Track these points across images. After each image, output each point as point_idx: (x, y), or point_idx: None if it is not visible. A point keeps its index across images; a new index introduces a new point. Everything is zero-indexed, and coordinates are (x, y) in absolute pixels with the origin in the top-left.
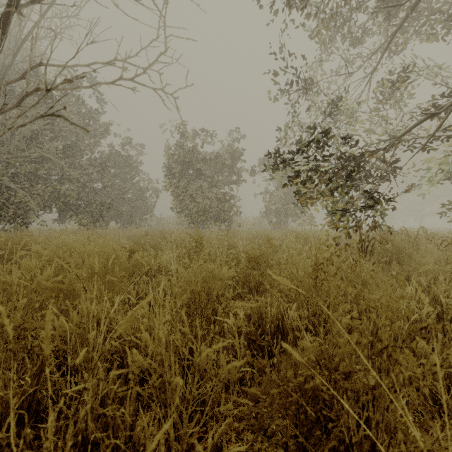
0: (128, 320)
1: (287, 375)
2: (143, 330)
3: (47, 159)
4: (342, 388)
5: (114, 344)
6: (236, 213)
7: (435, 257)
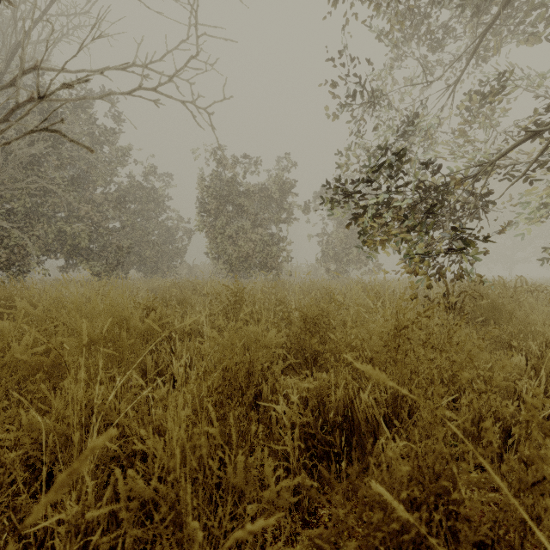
0: (63, 482)
1: (374, 520)
2: (144, 437)
3: (51, 191)
4: (465, 544)
5: (112, 447)
6: (287, 259)
7: (543, 315)
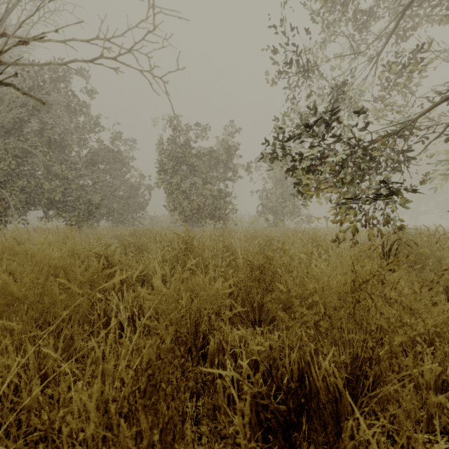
0: None
1: None
2: None
3: (30, 153)
4: None
5: None
6: (232, 211)
7: None
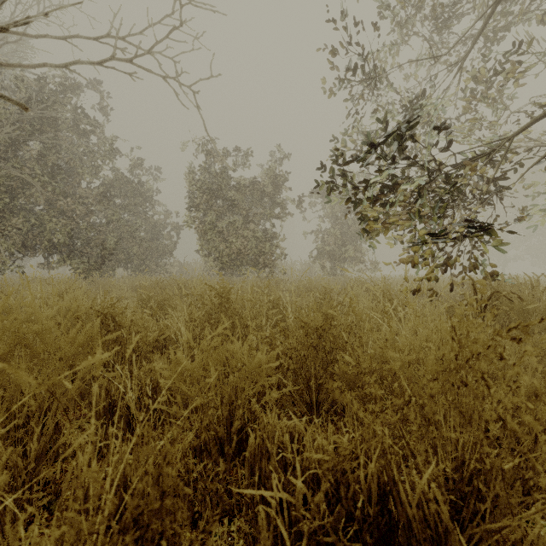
0: None
1: None
2: None
3: (27, 183)
4: None
5: None
6: (280, 257)
7: None
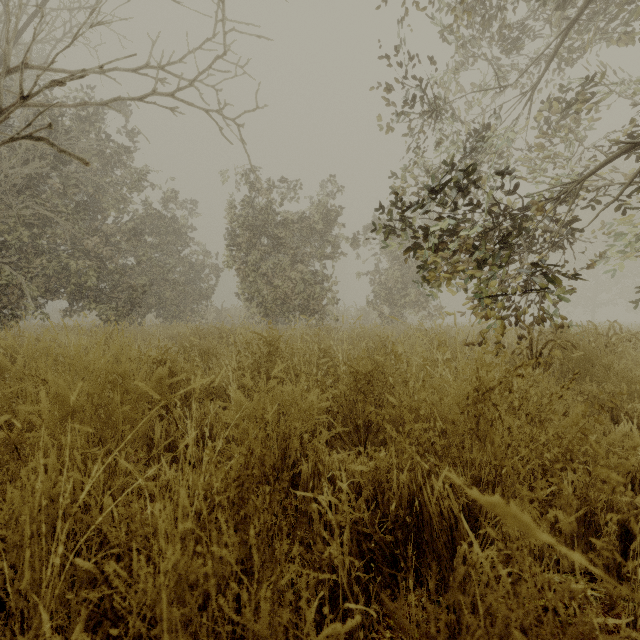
0: None
1: None
2: (111, 576)
3: (51, 220)
4: None
5: (84, 565)
6: (332, 302)
7: None
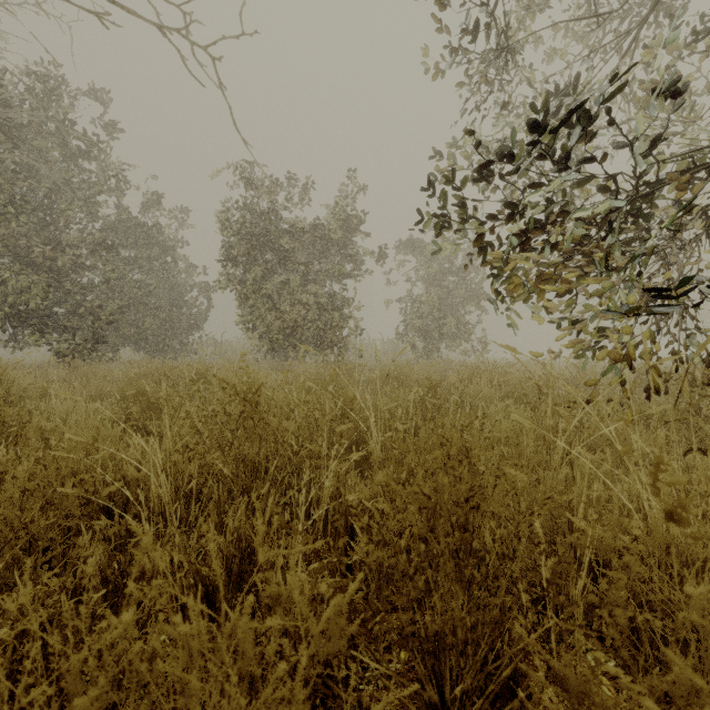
0: None
1: None
2: None
3: None
4: None
5: None
6: (355, 332)
7: None
